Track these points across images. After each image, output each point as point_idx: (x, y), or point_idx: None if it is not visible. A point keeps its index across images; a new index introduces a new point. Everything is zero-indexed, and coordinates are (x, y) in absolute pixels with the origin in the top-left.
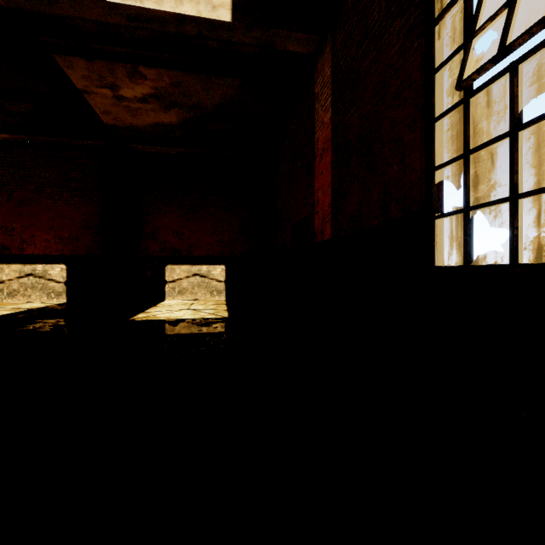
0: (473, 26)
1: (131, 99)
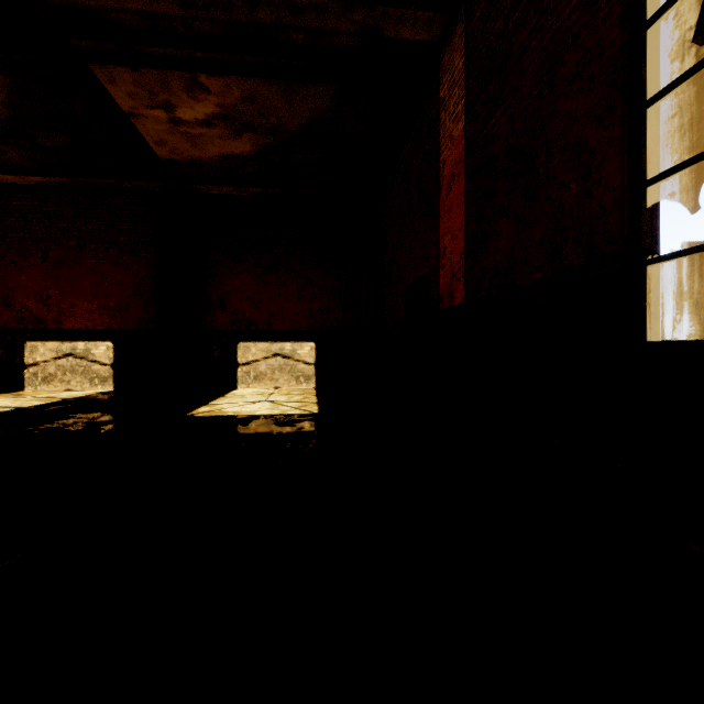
0: None
1: (191, 122)
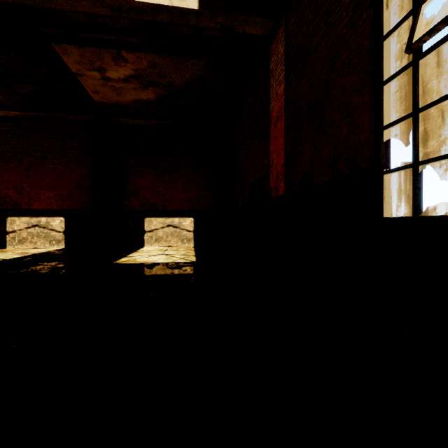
0: None
1: (116, 79)
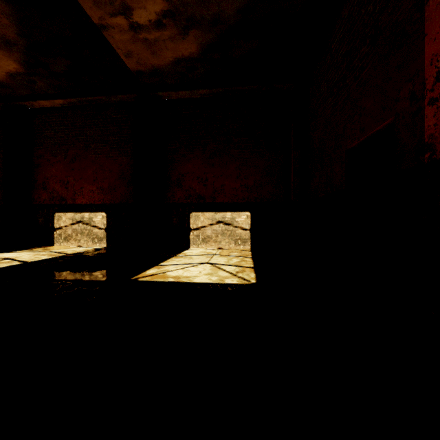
0: None
1: (147, 26)
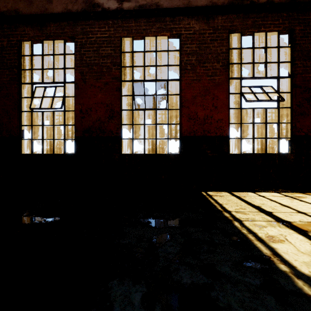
0: (34, 95)
1: None
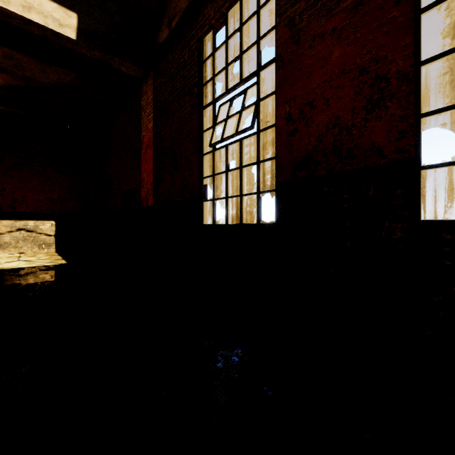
0: (216, 120)
1: None
